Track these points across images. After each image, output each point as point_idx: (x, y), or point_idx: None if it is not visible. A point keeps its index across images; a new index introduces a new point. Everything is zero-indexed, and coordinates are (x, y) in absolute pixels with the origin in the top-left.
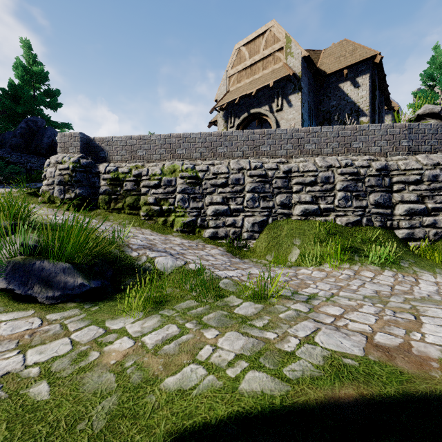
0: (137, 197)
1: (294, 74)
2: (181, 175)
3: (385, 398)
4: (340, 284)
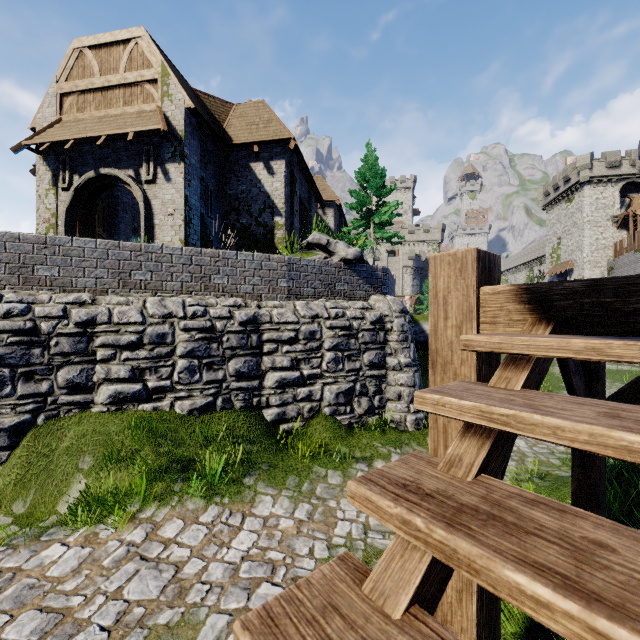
0: None
1: (167, 132)
2: None
3: None
4: (77, 599)
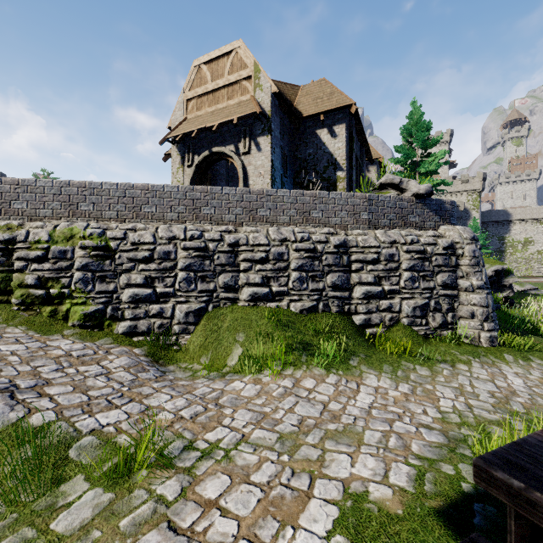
0: (6, 274)
1: (261, 112)
2: (81, 244)
3: None
4: (267, 409)
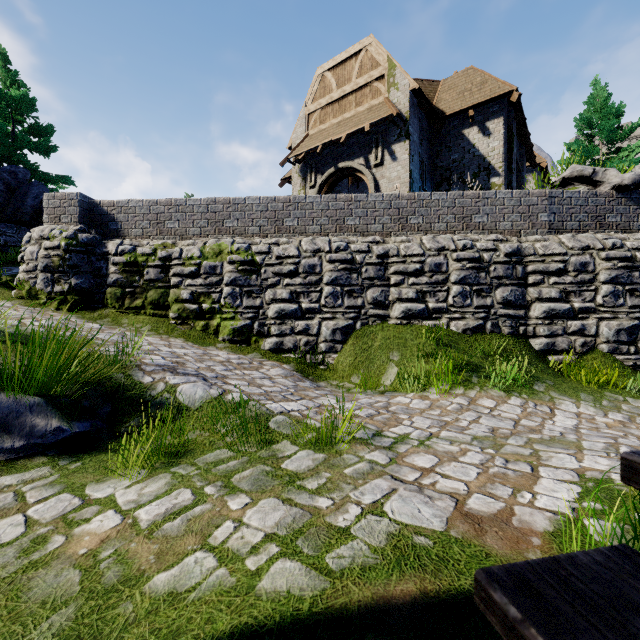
0: (164, 290)
1: (399, 114)
2: (230, 259)
3: (454, 595)
4: (446, 418)
